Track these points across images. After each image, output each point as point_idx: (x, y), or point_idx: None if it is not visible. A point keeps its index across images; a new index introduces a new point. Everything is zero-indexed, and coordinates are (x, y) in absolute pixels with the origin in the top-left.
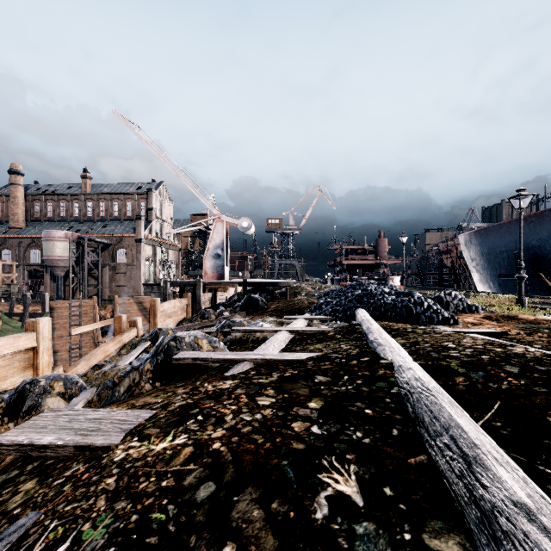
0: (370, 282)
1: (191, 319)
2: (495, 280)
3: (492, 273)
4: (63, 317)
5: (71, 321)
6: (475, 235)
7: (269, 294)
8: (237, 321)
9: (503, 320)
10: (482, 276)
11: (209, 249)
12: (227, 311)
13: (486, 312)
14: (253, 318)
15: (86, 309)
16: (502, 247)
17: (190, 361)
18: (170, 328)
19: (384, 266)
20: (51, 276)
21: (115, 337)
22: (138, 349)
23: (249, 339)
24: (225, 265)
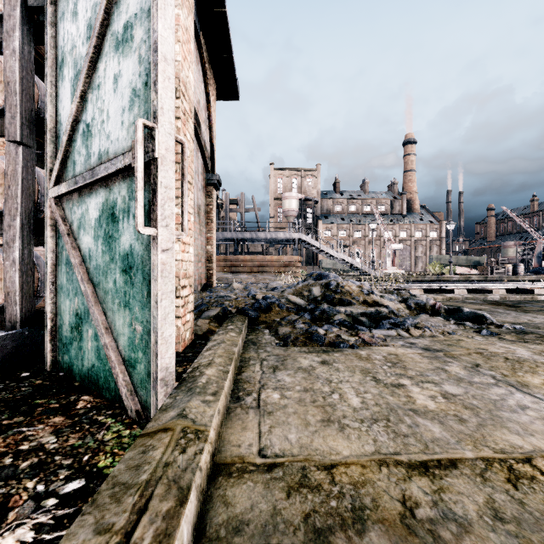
0: None
1: None
2: None
3: None
4: None
5: None
6: None
7: None
8: None
9: None
10: None
11: (535, 254)
12: None
13: None
14: None
15: None
16: None
17: None
18: None
19: None
20: None
21: None
22: None
23: None
24: (542, 261)
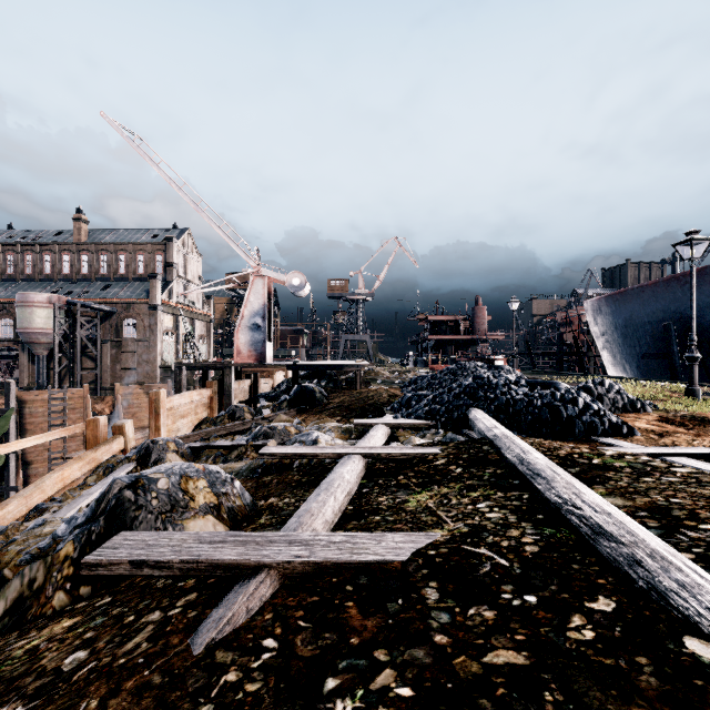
0: (477, 365)
1: (215, 420)
2: (633, 361)
3: (629, 352)
4: (38, 414)
5: (50, 420)
6: (607, 301)
7: (332, 381)
8: (279, 427)
9: (692, 425)
10: (615, 356)
11: (244, 317)
12: (269, 407)
13: (657, 411)
14: (306, 420)
15: (73, 402)
16: (644, 317)
17: (126, 568)
18: (173, 439)
19: (482, 343)
20: (29, 356)
21: (85, 453)
22: (108, 478)
23: (294, 463)
24: (267, 340)
